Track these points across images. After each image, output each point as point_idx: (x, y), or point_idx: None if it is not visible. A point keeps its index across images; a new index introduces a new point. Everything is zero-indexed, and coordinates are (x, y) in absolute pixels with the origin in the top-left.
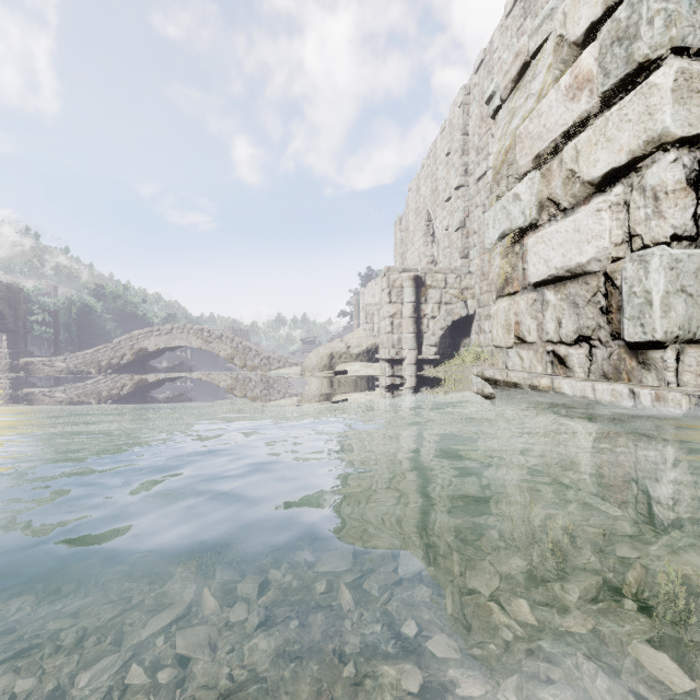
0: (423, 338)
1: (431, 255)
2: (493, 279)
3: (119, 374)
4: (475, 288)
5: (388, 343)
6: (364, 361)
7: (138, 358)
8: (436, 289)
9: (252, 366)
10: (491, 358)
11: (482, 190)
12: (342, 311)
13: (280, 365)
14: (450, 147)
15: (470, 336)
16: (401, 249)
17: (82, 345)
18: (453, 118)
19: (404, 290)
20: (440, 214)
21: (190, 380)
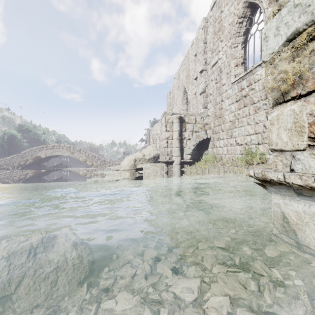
0: (184, 150)
1: (185, 109)
2: (273, 86)
3: (25, 169)
4: (211, 123)
5: (165, 153)
6: (152, 162)
7: (35, 161)
8: (191, 124)
9: (96, 165)
10: (220, 161)
11: (215, 71)
12: (142, 138)
13: (110, 165)
14: (196, 51)
15: (208, 149)
16: (170, 107)
17: (9, 154)
18: (198, 36)
19: (173, 124)
20: (190, 88)
21: (66, 172)
